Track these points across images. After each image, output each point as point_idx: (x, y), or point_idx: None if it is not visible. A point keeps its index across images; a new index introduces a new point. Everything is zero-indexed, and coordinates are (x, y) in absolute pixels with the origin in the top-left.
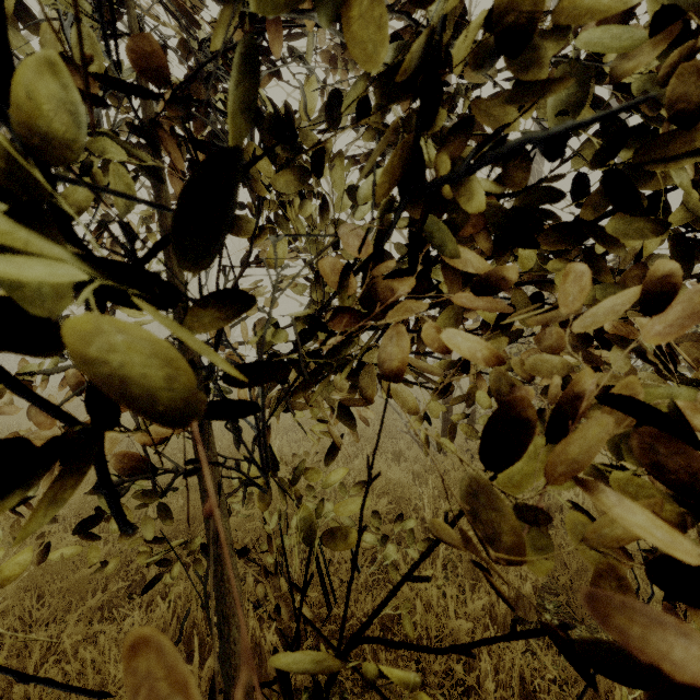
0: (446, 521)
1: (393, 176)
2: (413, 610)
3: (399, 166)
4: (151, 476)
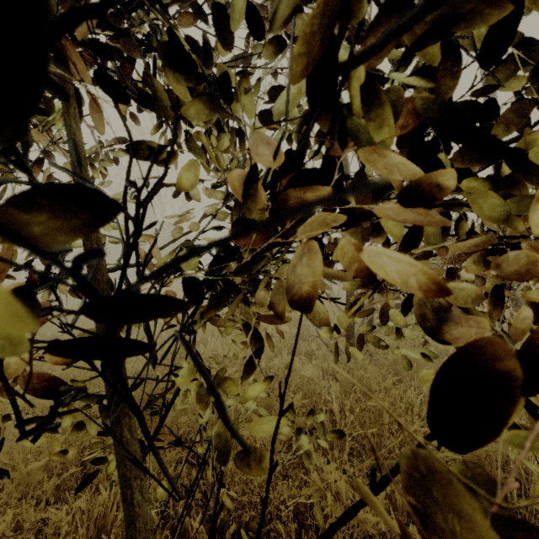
0: (373, 480)
1: (307, 52)
2: (324, 499)
3: (315, 39)
4: (56, 399)
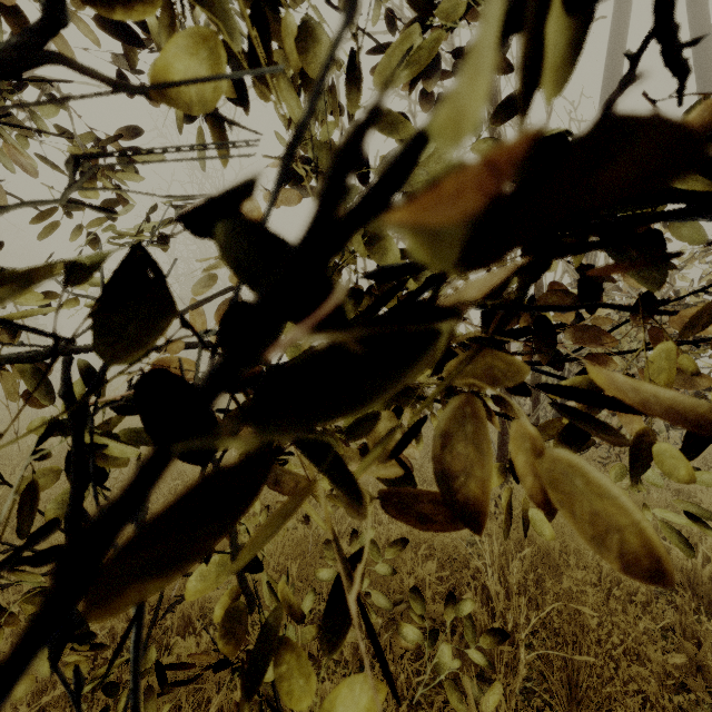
0: None
1: None
2: None
3: None
4: None
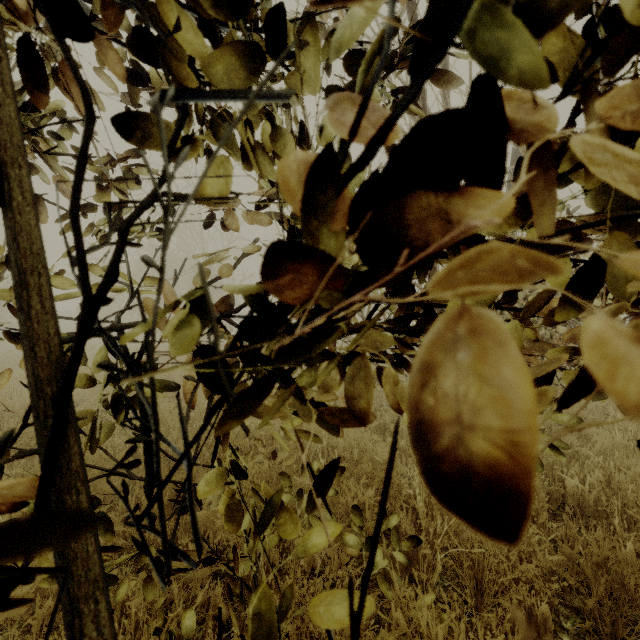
0: None
1: None
2: None
3: None
4: None
